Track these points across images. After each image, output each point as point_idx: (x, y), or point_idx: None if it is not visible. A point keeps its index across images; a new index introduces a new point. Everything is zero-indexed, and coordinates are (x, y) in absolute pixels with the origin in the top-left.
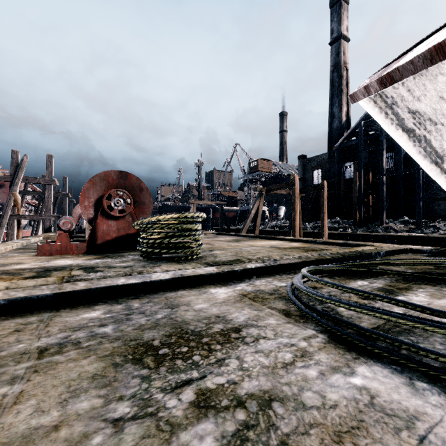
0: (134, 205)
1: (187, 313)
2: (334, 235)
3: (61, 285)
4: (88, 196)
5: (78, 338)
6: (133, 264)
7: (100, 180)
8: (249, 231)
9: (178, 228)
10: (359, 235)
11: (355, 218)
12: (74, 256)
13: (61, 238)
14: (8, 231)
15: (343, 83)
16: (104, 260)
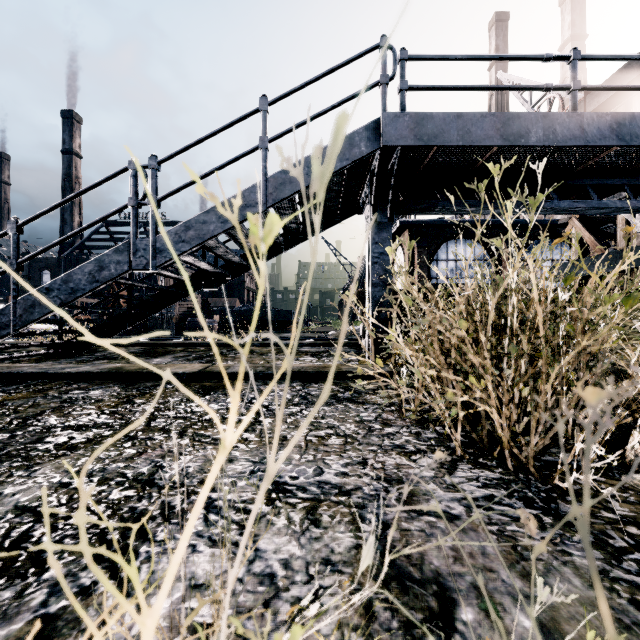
0: None
1: None
2: None
3: None
4: None
5: None
6: None
7: None
8: None
9: None
10: None
11: None
12: None
13: None
14: None
15: None
16: None
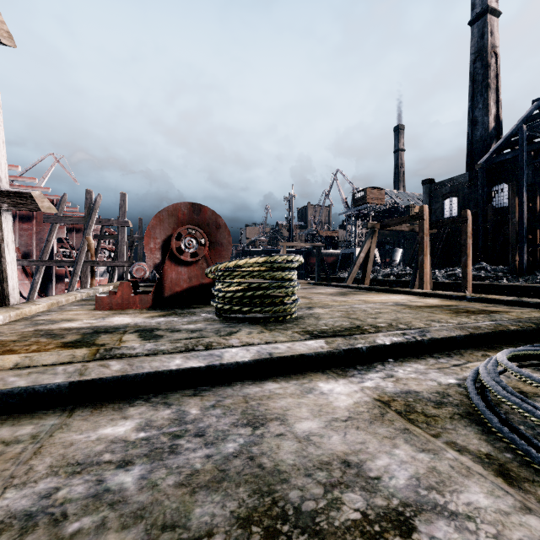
0: (209, 246)
1: (281, 446)
2: (481, 288)
3: (86, 366)
4: (154, 236)
5: (68, 500)
6: (204, 326)
7: (168, 216)
8: (355, 280)
9: (264, 277)
10: (523, 287)
11: (513, 263)
12: (136, 312)
13: (123, 289)
14: (81, 279)
15: (491, 75)
16: (168, 319)
